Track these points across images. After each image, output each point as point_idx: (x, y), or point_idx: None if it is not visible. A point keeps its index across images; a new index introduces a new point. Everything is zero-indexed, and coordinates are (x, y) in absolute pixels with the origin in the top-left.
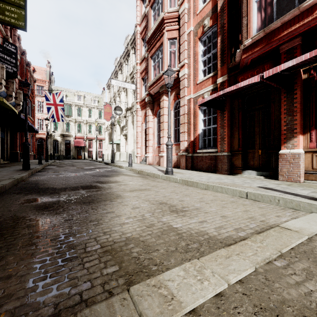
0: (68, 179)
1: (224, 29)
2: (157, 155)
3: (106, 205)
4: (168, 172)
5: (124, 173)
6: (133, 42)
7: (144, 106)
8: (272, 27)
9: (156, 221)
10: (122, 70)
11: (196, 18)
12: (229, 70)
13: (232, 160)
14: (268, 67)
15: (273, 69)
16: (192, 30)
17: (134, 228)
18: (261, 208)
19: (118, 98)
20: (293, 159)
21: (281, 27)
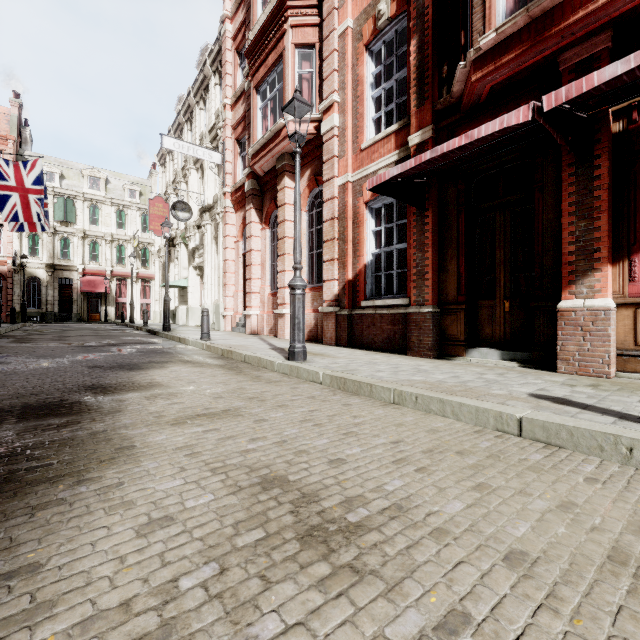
0: (8, 379)
1: (424, 21)
2: (270, 313)
3: (37, 514)
4: (294, 354)
5: (185, 357)
6: (217, 59)
7: (241, 202)
8: (547, 0)
9: None
10: (193, 122)
11: None
12: (435, 115)
13: (442, 324)
14: None
15: (569, 85)
16: (350, 26)
17: None
18: (595, 483)
19: (183, 186)
20: (594, 323)
21: (568, 3)
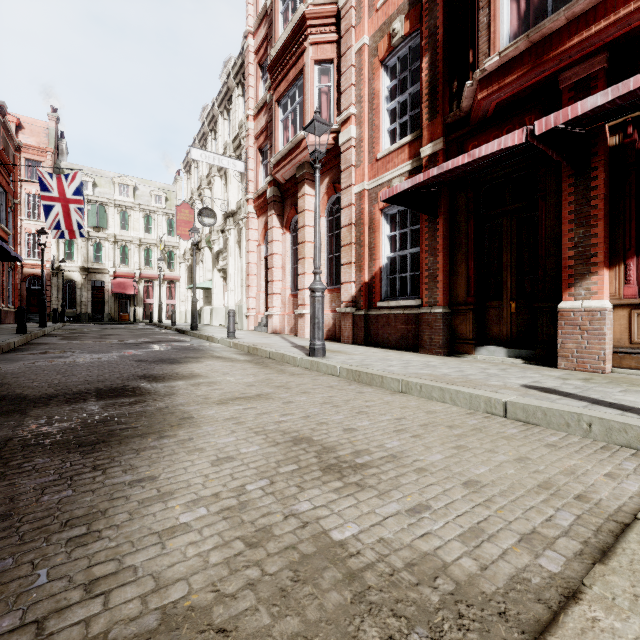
0: (73, 369)
1: (436, 40)
2: (291, 314)
3: (141, 453)
4: (314, 350)
5: (215, 354)
6: (240, 72)
7: (263, 208)
8: (545, 28)
9: (280, 515)
10: (217, 132)
11: (375, 18)
12: (446, 128)
13: (452, 323)
14: (533, 120)
15: (557, 113)
16: (366, 43)
17: (205, 551)
18: (553, 447)
19: (207, 192)
20: (591, 322)
21: (565, 29)
